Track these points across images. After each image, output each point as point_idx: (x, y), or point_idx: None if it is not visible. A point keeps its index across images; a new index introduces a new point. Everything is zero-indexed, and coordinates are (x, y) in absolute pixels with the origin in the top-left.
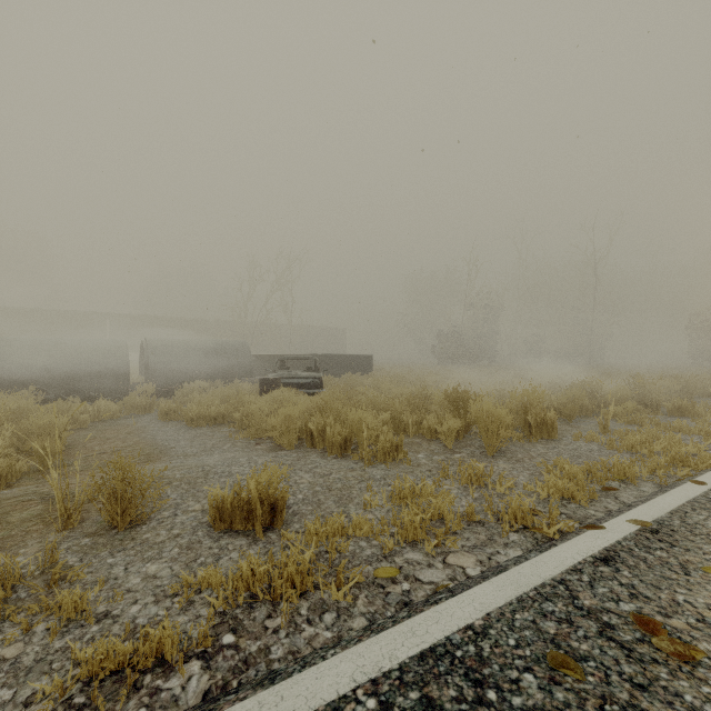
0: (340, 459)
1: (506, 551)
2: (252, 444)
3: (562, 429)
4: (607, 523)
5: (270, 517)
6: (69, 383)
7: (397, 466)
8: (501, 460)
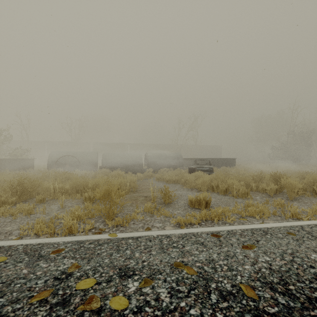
0: (224, 195)
1: (285, 222)
2: (190, 190)
3: None
4: None
5: (205, 205)
6: (126, 168)
7: (247, 199)
8: (295, 202)
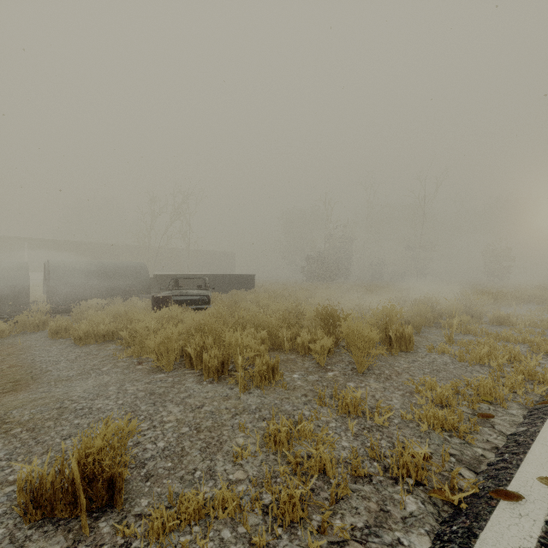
0: (216, 383)
1: (409, 538)
2: (134, 364)
3: (414, 340)
4: (515, 482)
5: (108, 493)
6: None
7: (273, 390)
8: (371, 378)
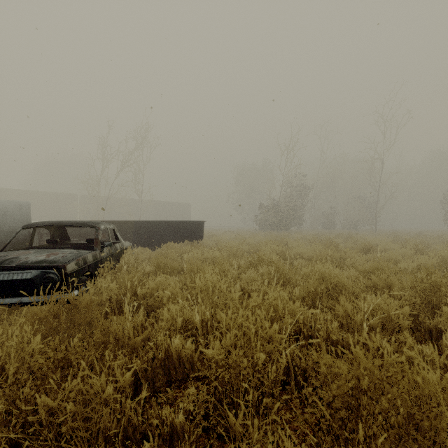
0: None
1: None
2: None
3: None
4: None
5: None
6: None
7: None
8: None
